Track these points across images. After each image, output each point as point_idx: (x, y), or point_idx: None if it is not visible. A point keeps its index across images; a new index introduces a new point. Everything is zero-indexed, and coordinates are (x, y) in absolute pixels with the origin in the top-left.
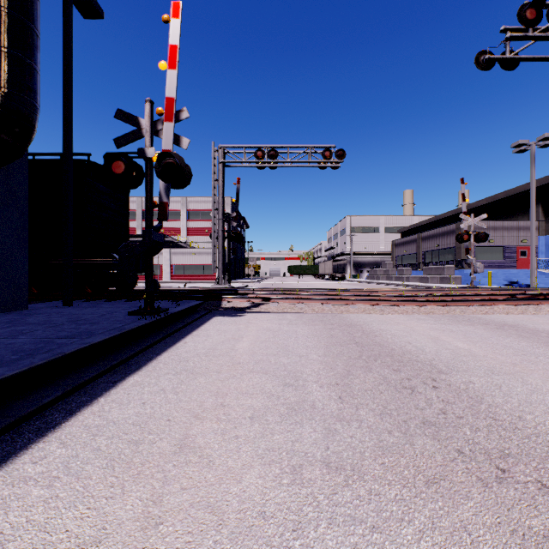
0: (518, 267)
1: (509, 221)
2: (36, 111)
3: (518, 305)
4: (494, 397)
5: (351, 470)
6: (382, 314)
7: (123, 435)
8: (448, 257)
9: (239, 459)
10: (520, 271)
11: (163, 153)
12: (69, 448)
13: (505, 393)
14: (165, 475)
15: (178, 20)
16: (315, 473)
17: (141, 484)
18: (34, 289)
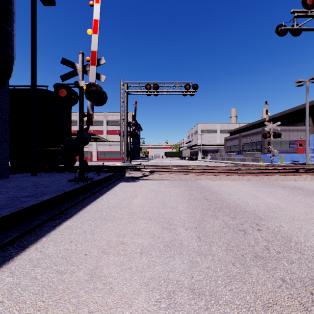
0: (298, 152)
1: (292, 126)
2: (13, 58)
3: (301, 175)
4: (298, 237)
5: (209, 295)
6: (220, 180)
7: (53, 266)
8: (257, 147)
9: (131, 286)
10: (299, 155)
11: (89, 84)
12: (15, 277)
13: (305, 234)
14: (78, 300)
15: (99, 4)
16: (184, 298)
17: (60, 308)
18: (15, 166)
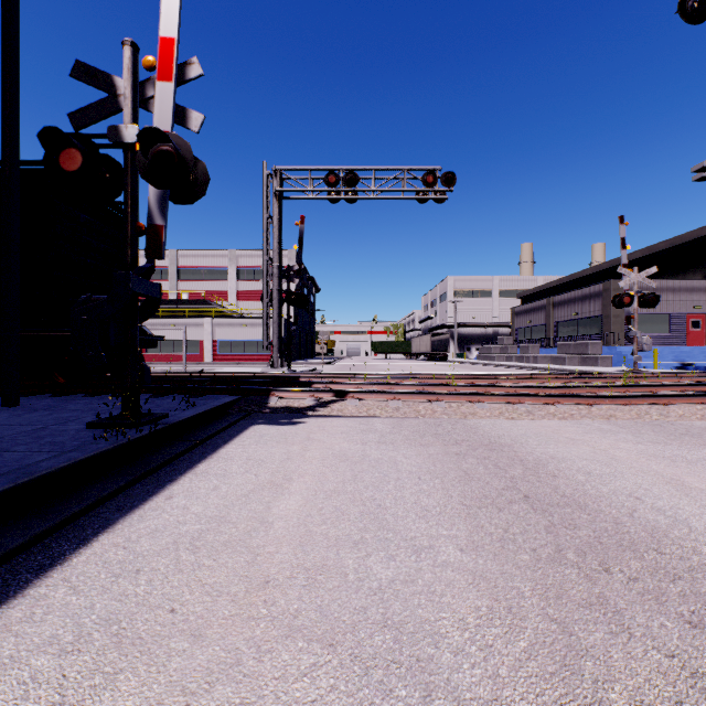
0: (689, 343)
1: (676, 280)
2: None
3: None
4: None
5: None
6: (532, 419)
7: None
8: (591, 330)
9: None
10: (694, 349)
11: (149, 132)
12: None
13: None
14: None
15: None
16: None
17: None
18: None
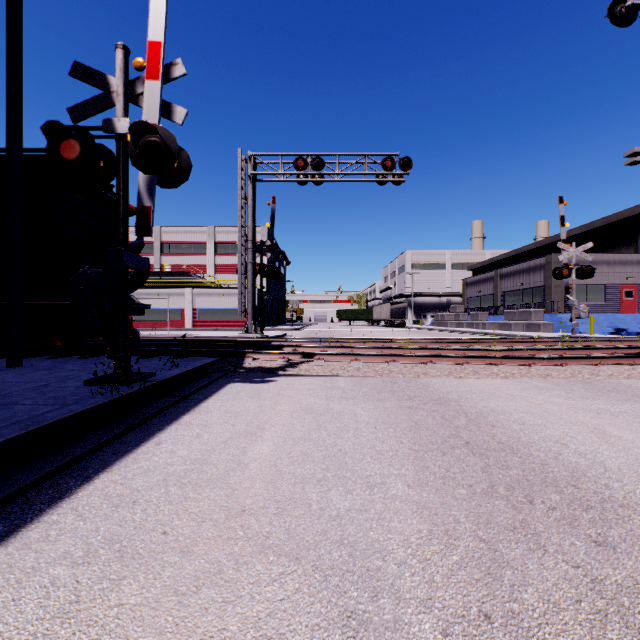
0: (622, 310)
1: (611, 254)
2: None
3: None
4: None
5: None
6: (477, 378)
7: None
8: (534, 299)
9: None
10: (627, 316)
11: (139, 125)
12: None
13: None
14: None
15: None
16: None
17: None
18: None
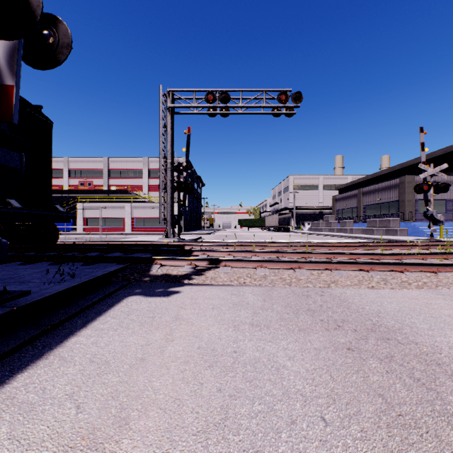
0: None
1: (450, 176)
2: None
3: None
4: None
5: None
6: (391, 288)
7: None
8: (390, 210)
9: None
10: None
11: None
12: None
13: None
14: None
15: None
16: None
17: None
18: None
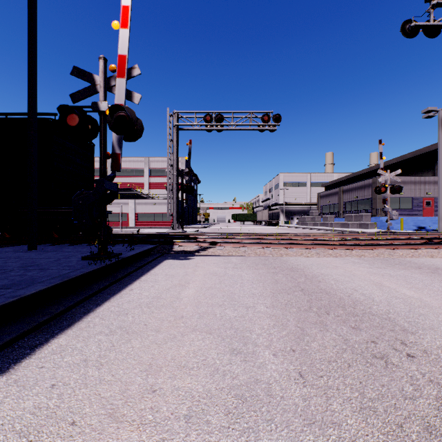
0: (424, 214)
1: (416, 177)
2: None
3: (439, 249)
4: None
5: None
6: (318, 257)
7: None
8: (365, 207)
9: None
10: (426, 218)
11: (114, 106)
12: None
13: None
14: None
15: None
16: None
17: None
18: (7, 234)
